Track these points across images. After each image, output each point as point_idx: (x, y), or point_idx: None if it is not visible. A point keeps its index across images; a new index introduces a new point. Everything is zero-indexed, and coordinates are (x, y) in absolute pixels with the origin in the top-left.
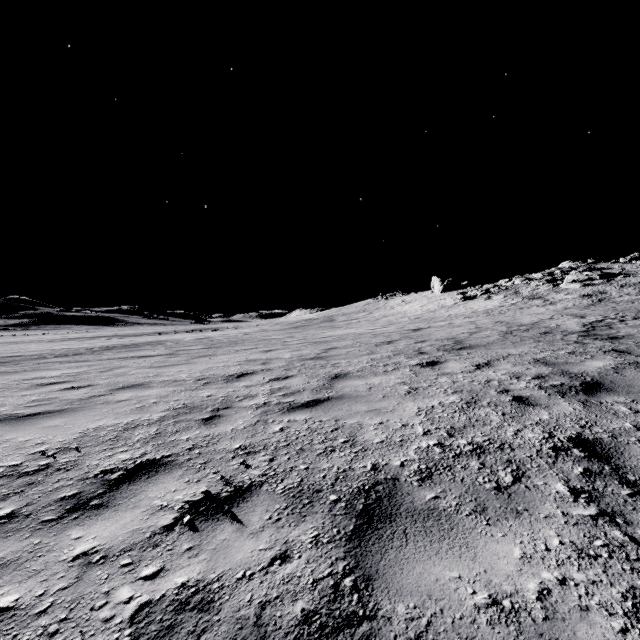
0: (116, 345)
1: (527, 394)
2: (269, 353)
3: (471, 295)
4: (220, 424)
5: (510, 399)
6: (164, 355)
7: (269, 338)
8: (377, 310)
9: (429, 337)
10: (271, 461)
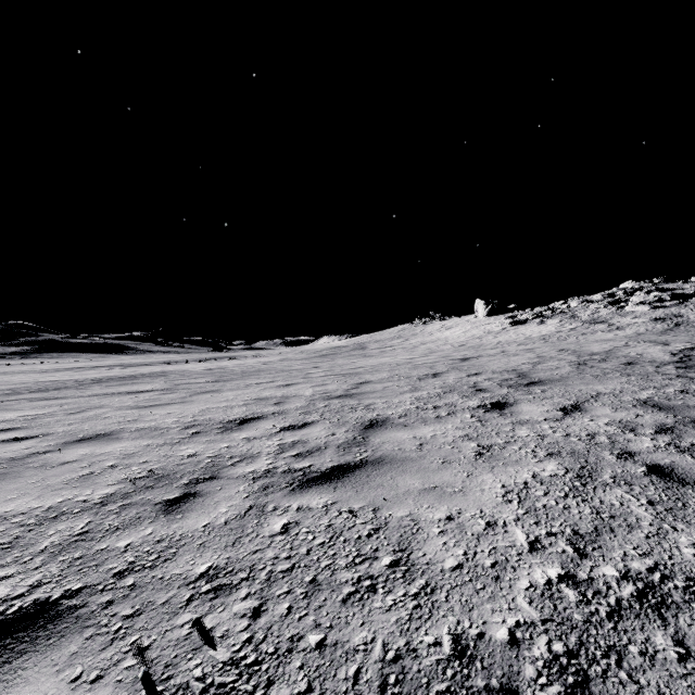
0: (112, 377)
1: (666, 461)
2: (286, 389)
3: (521, 319)
4: (190, 513)
5: (644, 471)
6: (159, 390)
7: (290, 369)
8: (414, 336)
9: (483, 368)
10: (255, 616)
